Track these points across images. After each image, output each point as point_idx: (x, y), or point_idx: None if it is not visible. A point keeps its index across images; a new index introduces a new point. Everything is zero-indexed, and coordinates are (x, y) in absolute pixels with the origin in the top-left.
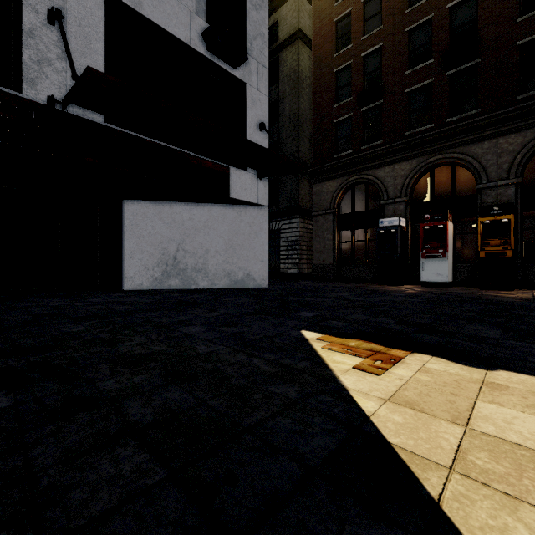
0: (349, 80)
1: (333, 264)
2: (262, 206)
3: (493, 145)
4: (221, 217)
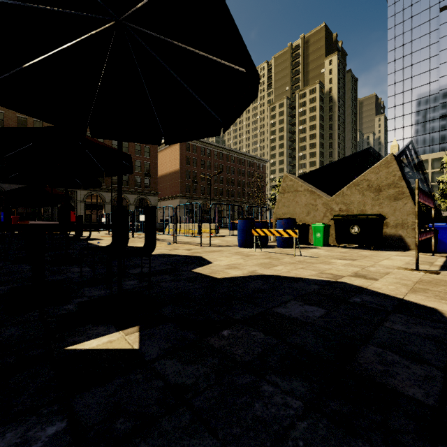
0: None
1: None
2: None
3: (10, 186)
4: None
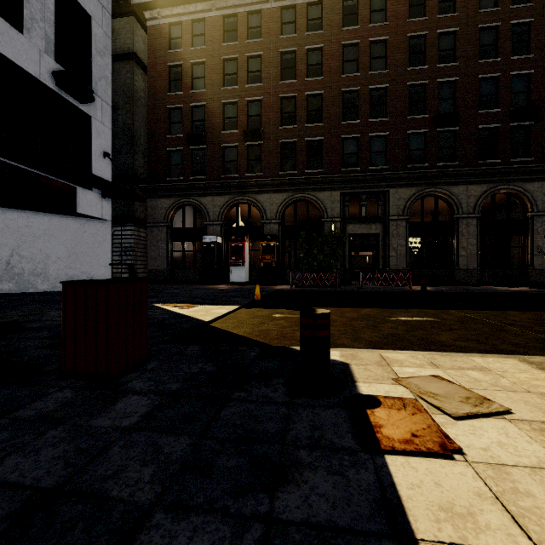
0: (181, 119)
1: (166, 269)
2: (105, 221)
3: (269, 198)
4: (64, 227)
